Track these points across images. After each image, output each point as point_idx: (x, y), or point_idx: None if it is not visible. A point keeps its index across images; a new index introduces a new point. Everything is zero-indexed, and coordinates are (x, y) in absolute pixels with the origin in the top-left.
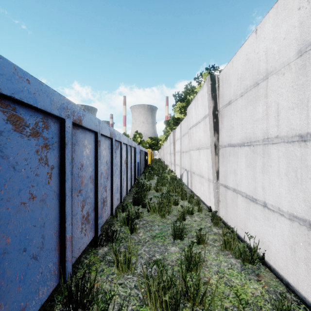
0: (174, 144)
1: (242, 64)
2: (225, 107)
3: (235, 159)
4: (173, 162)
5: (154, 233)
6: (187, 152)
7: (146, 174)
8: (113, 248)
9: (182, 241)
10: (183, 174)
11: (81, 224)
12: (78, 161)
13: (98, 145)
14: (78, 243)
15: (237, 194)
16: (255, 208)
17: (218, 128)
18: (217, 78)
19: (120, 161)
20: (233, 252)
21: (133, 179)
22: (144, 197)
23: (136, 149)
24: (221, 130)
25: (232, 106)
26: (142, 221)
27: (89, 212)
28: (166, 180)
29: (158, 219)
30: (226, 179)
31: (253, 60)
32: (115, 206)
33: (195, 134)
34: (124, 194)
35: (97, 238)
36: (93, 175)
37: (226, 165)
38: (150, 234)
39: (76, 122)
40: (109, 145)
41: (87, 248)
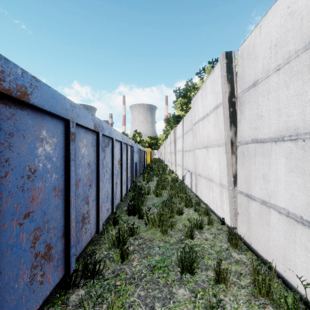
0: (175, 142)
1: (280, 24)
2: (247, 91)
3: (265, 159)
4: (174, 161)
5: (154, 260)
6: (191, 151)
7: (145, 174)
8: (85, 308)
9: (193, 277)
10: (185, 175)
11: (31, 270)
12: (22, 163)
13: (70, 139)
14: (22, 305)
15: (270, 209)
16: (309, 235)
17: (236, 119)
18: (234, 55)
19: (111, 162)
20: (272, 301)
21: (130, 181)
22: (142, 203)
23: (133, 148)
24: (241, 122)
25: (259, 87)
26: (138, 239)
27: (52, 242)
28: (167, 182)
29: (159, 236)
30: (248, 185)
31: (303, 10)
32: (104, 219)
33: (202, 130)
34: (118, 201)
35: (70, 275)
36: (60, 184)
37: (249, 168)
38: (148, 264)
39: (11, 94)
40: (94, 140)
41: (54, 291)
